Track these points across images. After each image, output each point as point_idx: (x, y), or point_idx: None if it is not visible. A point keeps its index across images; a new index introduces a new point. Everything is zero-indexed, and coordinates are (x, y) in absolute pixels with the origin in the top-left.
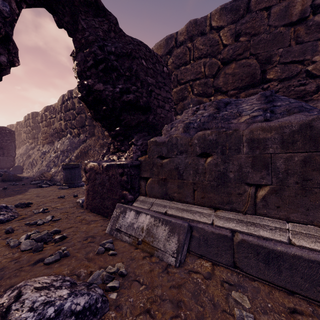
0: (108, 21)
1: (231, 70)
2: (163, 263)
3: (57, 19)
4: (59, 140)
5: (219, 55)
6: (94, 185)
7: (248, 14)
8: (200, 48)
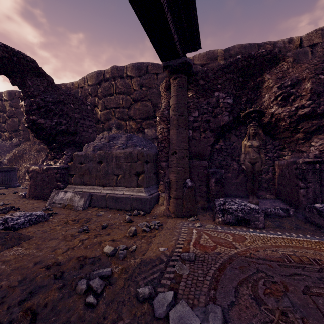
0: (47, 81)
1: (137, 107)
2: (76, 210)
3: (12, 81)
4: None
5: (131, 95)
6: (36, 181)
7: (147, 74)
8: (119, 87)
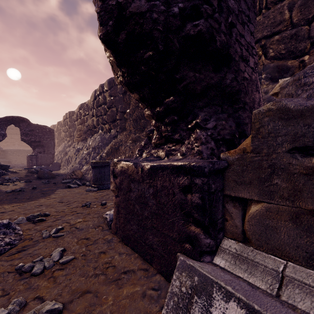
0: None
1: None
2: None
3: None
4: (92, 137)
5: None
6: (128, 200)
7: None
8: None
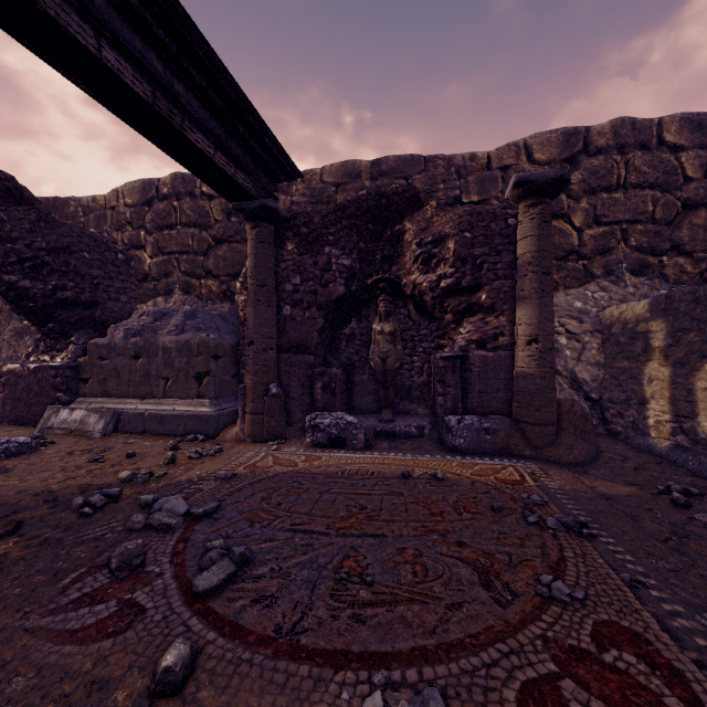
0: (38, 211)
1: (222, 253)
2: (90, 438)
3: None
4: None
5: (210, 231)
6: (16, 392)
7: None
8: (188, 214)
